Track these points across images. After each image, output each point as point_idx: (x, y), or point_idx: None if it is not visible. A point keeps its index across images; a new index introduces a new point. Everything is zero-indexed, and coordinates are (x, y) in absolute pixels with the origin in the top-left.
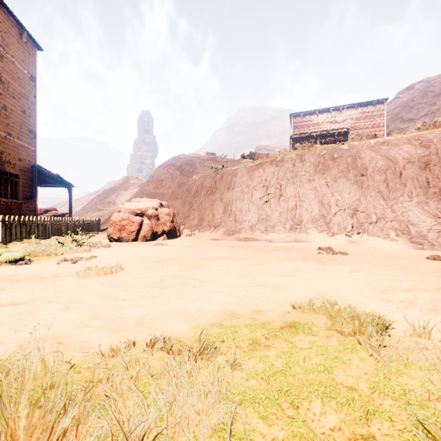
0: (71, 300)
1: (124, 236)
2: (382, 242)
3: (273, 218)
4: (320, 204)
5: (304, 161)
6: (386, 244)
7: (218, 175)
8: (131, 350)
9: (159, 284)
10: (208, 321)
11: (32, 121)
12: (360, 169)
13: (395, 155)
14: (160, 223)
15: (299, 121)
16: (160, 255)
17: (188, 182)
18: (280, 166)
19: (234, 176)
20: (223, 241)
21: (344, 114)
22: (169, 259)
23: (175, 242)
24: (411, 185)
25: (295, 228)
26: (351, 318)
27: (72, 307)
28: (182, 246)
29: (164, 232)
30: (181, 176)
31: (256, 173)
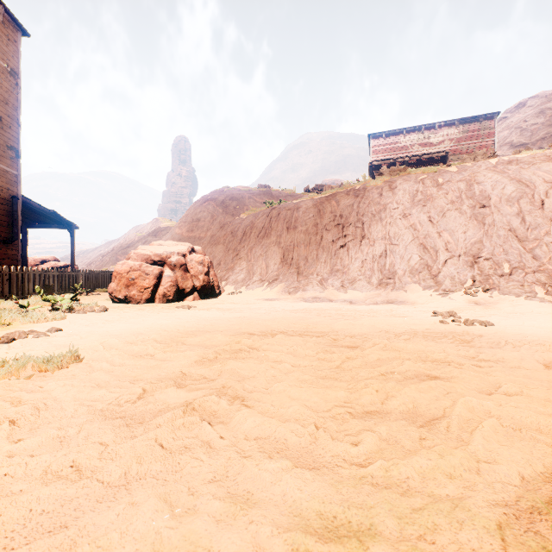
0: None
1: (133, 295)
2: (528, 304)
3: (353, 269)
4: (422, 248)
5: (396, 189)
6: (535, 308)
7: (274, 211)
8: None
9: (132, 406)
10: None
11: (14, 134)
12: (480, 197)
13: (530, 177)
14: (189, 276)
15: (381, 144)
16: (175, 327)
17: (233, 223)
18: (360, 197)
19: (296, 212)
20: (281, 302)
21: (440, 134)
22: (186, 334)
23: (209, 304)
24: None
25: (385, 283)
26: None
27: None
28: (219, 310)
29: (195, 289)
30: (224, 215)
31: (327, 207)
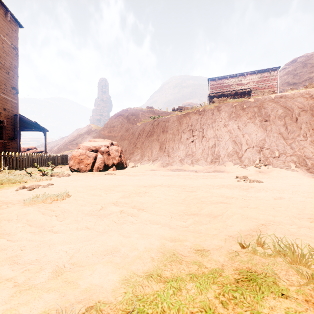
0: (1, 232)
1: (82, 167)
2: (285, 172)
3: (197, 153)
4: (234, 143)
5: (221, 111)
6: (289, 174)
7: (155, 122)
8: None
9: (99, 212)
10: (143, 267)
11: (15, 81)
12: (264, 116)
13: (291, 105)
14: (110, 157)
15: (214, 84)
16: (107, 183)
17: (133, 128)
18: (202, 115)
19: (167, 123)
20: (159, 171)
21: (247, 78)
22: (113, 186)
23: (121, 172)
24: (305, 128)
25: (214, 161)
26: None
27: None
28: (127, 175)
29: (113, 164)
30: (128, 123)
31: (184, 120)
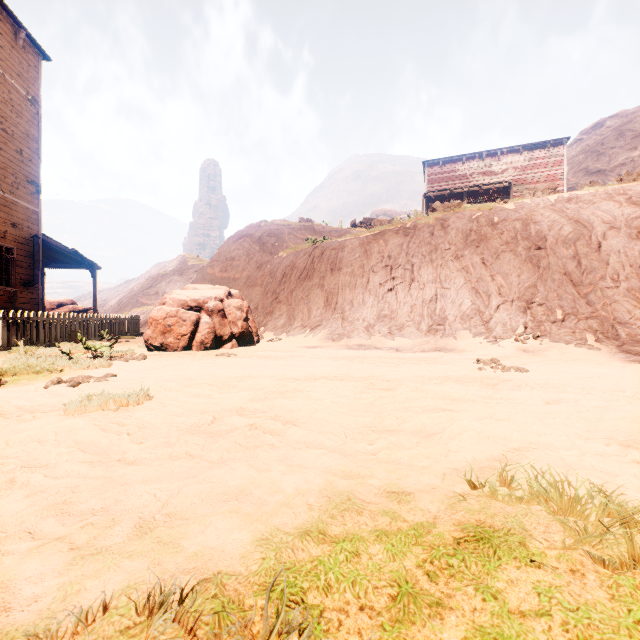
0: (30, 463)
1: (170, 342)
2: (576, 352)
3: (401, 314)
4: (474, 293)
5: (448, 228)
6: (582, 355)
7: (317, 250)
8: (96, 624)
9: (209, 427)
10: (294, 521)
11: (34, 167)
12: (535, 239)
13: (589, 217)
14: (226, 322)
15: (437, 172)
16: (222, 373)
17: (272, 262)
18: (410, 236)
19: (341, 252)
20: (325, 350)
21: (503, 162)
22: (235, 379)
23: (249, 352)
24: (616, 263)
25: (435, 330)
26: (620, 522)
27: (21, 483)
28: (260, 357)
29: (233, 336)
30: (261, 253)
31: (375, 247)
